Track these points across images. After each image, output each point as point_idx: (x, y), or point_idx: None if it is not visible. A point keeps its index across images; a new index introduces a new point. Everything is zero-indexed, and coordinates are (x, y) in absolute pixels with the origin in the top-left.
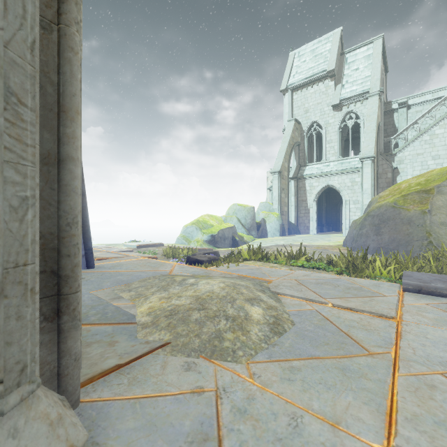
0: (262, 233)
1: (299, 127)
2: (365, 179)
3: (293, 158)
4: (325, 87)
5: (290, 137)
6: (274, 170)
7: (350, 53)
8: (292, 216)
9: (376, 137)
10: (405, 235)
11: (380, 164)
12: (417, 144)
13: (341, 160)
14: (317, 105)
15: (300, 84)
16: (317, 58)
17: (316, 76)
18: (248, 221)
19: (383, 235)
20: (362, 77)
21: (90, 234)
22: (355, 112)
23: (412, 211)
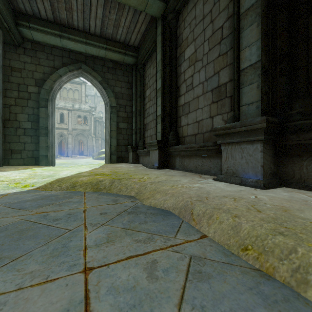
0: None
1: None
2: None
3: None
4: None
5: None
6: None
7: None
8: None
9: None
10: None
11: None
12: None
13: None
14: None
15: None
16: None
17: None
18: None
19: None
20: None
21: (67, 153)
22: None
23: None
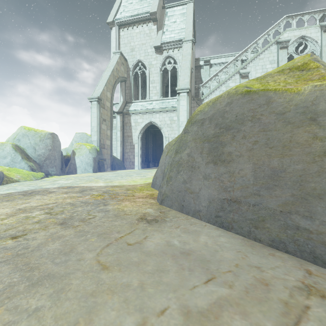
0: (70, 169)
1: (126, 64)
2: (182, 112)
3: (120, 93)
4: (149, 30)
5: (114, 67)
6: (92, 96)
7: (169, 8)
8: (118, 151)
9: (190, 75)
10: (317, 155)
11: (193, 106)
12: (217, 93)
13: (162, 100)
14: (142, 46)
15: (126, 21)
16: (142, 2)
17: (141, 16)
18: (41, 152)
19: (233, 162)
20: (179, 28)
21: None
22: (174, 57)
23: (306, 89)
